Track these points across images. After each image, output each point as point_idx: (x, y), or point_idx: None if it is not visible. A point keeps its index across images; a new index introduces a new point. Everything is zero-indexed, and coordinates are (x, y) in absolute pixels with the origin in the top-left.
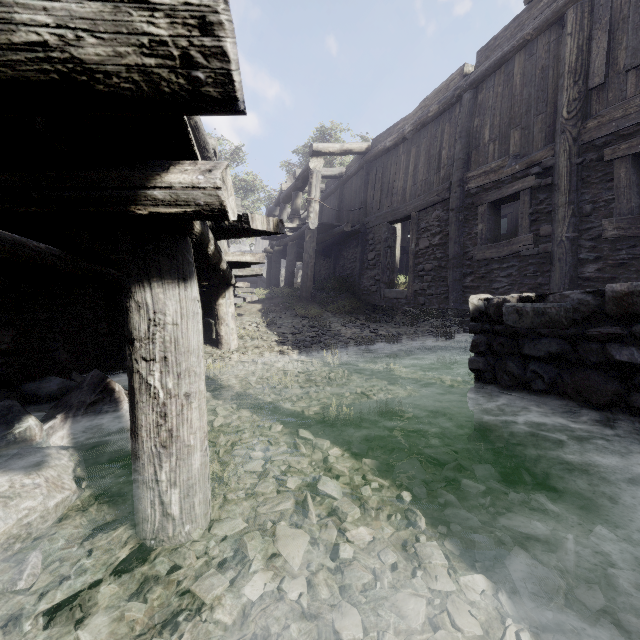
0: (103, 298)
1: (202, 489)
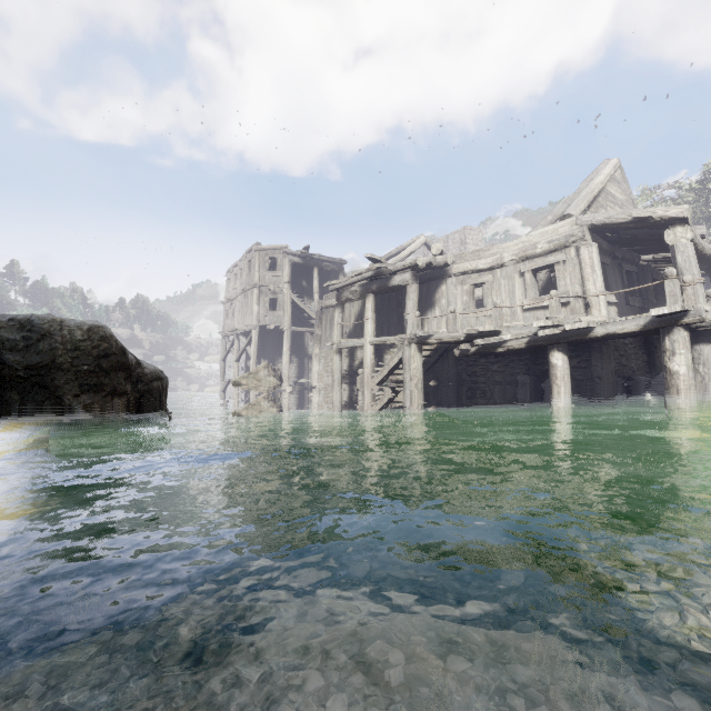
0: (643, 343)
1: None
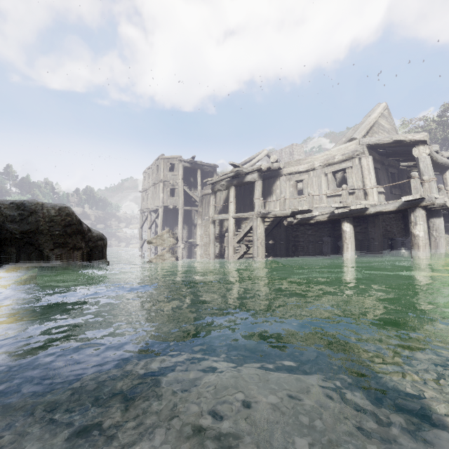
0: (401, 217)
1: (444, 253)
